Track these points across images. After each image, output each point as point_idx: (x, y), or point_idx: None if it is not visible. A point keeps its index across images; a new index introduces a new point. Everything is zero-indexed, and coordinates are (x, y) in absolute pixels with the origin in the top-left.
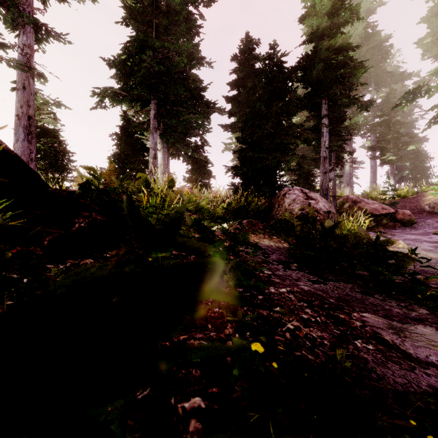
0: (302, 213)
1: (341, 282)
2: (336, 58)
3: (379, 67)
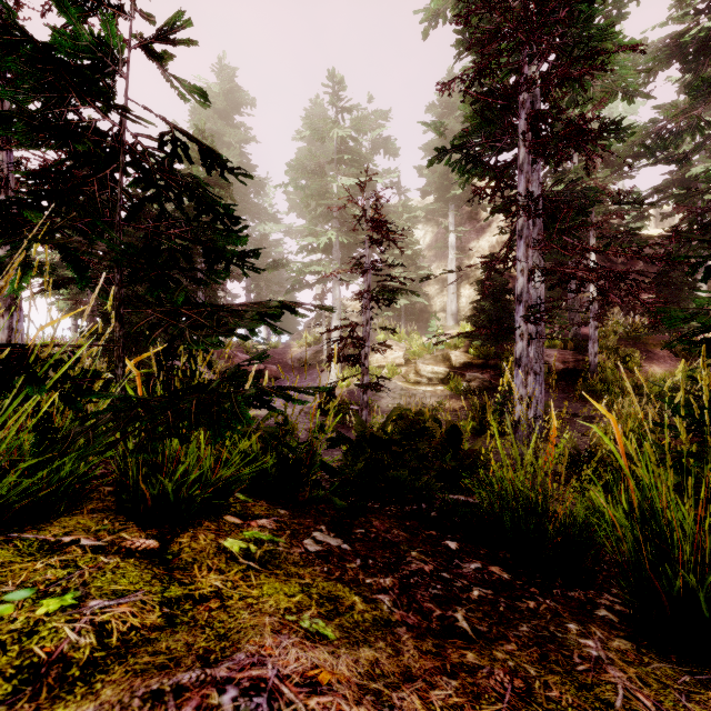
0: None
1: None
2: None
3: (254, 204)
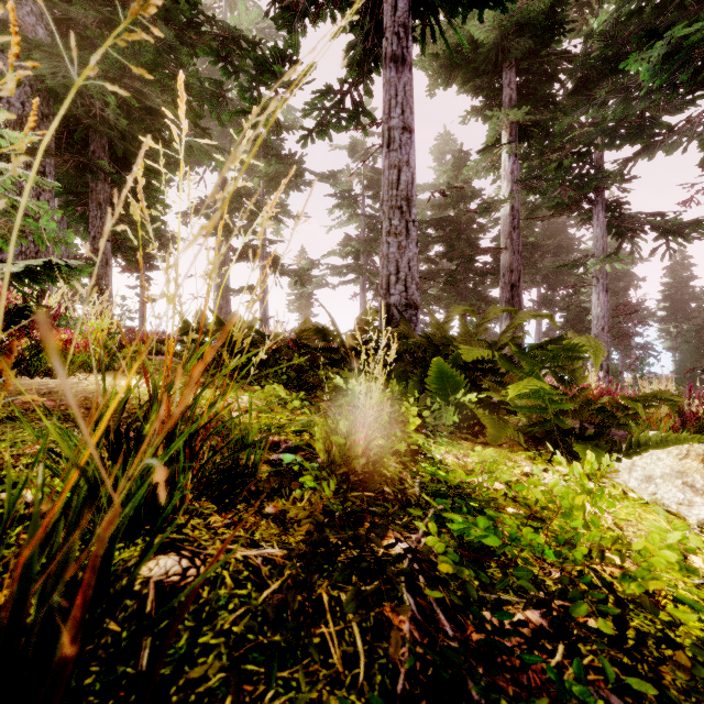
0: None
1: None
2: None
3: None
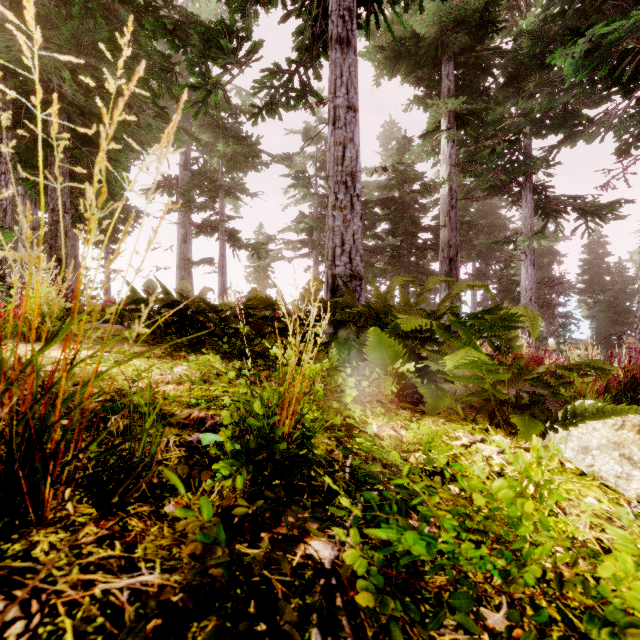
0: None
1: None
2: None
3: None
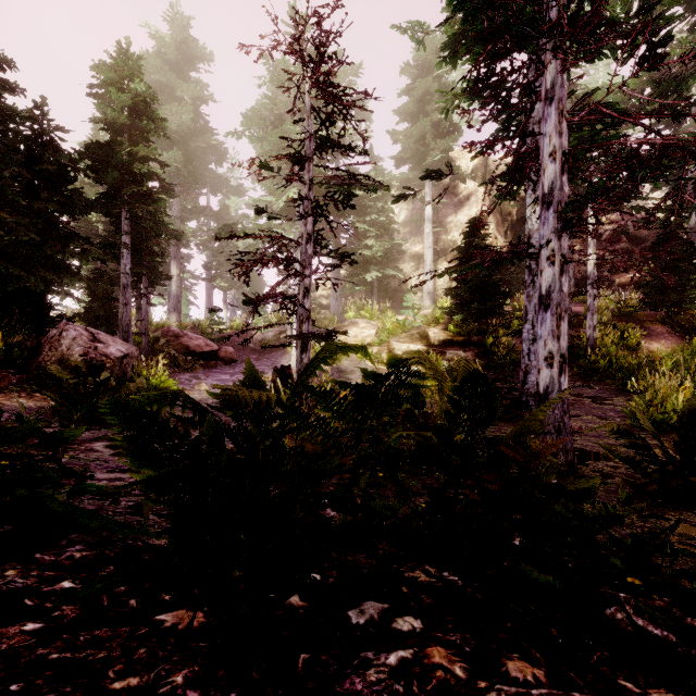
0: (85, 360)
1: (103, 430)
2: (140, 168)
3: (212, 172)
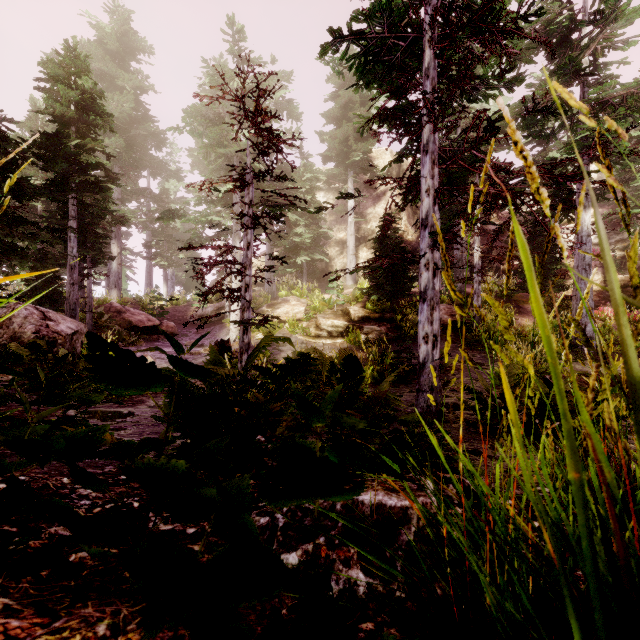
0: (38, 337)
1: None
2: (87, 158)
3: (153, 157)
